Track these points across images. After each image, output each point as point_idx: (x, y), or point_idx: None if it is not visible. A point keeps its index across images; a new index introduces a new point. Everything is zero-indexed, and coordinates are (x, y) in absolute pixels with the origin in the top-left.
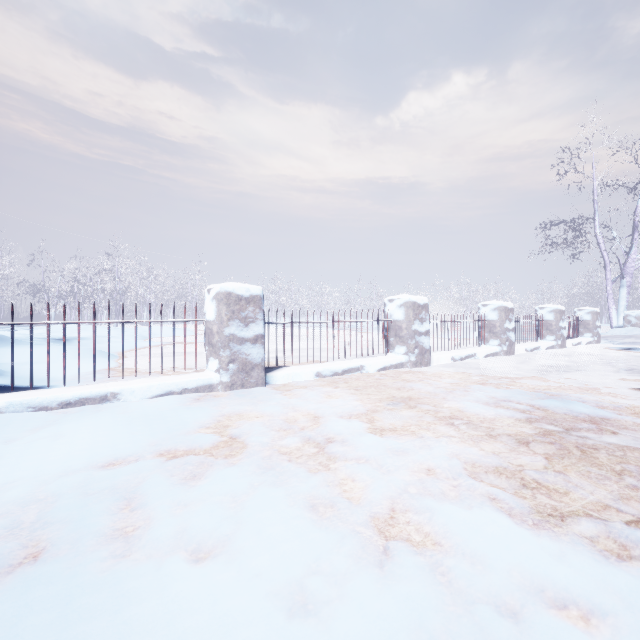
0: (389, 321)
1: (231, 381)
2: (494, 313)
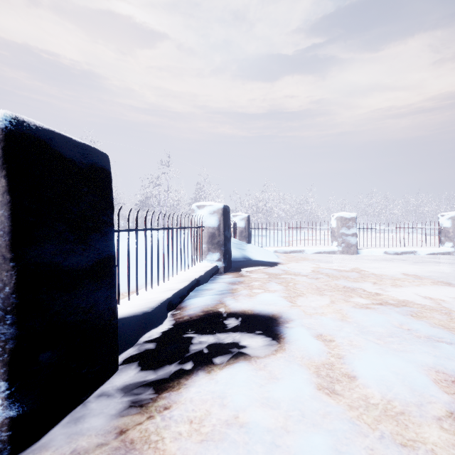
0: (440, 228)
1: (342, 250)
2: None
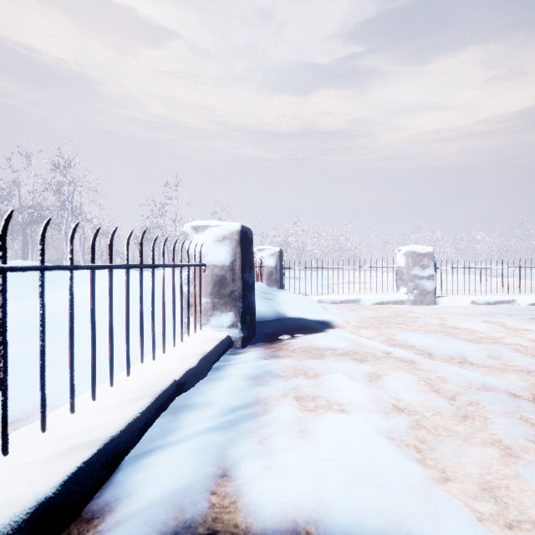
0: None
1: (414, 299)
2: None
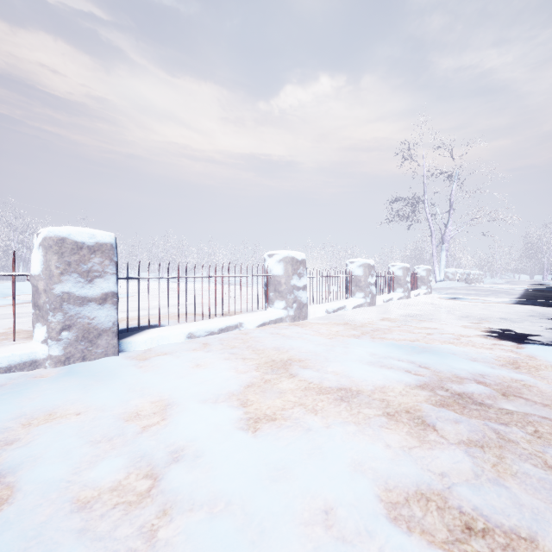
0: (269, 276)
1: (65, 354)
2: (360, 269)
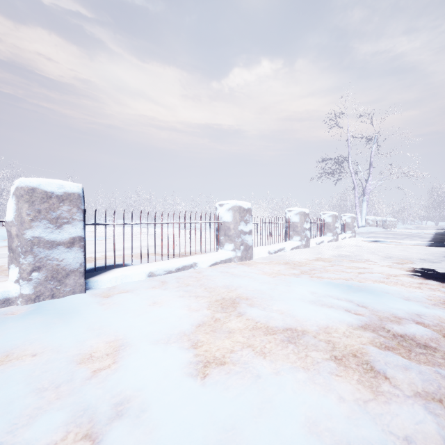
0: (219, 222)
1: (35, 293)
2: (296, 217)
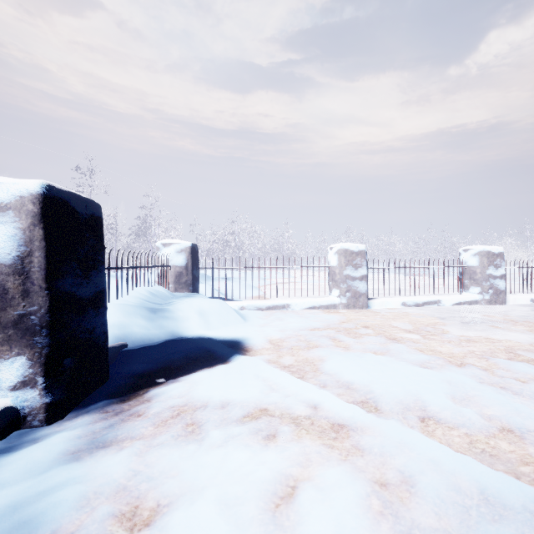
0: (463, 267)
1: (347, 303)
2: None
